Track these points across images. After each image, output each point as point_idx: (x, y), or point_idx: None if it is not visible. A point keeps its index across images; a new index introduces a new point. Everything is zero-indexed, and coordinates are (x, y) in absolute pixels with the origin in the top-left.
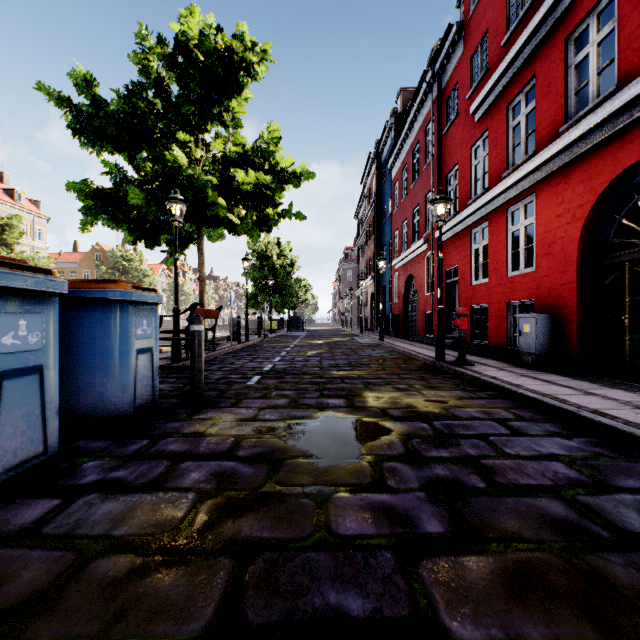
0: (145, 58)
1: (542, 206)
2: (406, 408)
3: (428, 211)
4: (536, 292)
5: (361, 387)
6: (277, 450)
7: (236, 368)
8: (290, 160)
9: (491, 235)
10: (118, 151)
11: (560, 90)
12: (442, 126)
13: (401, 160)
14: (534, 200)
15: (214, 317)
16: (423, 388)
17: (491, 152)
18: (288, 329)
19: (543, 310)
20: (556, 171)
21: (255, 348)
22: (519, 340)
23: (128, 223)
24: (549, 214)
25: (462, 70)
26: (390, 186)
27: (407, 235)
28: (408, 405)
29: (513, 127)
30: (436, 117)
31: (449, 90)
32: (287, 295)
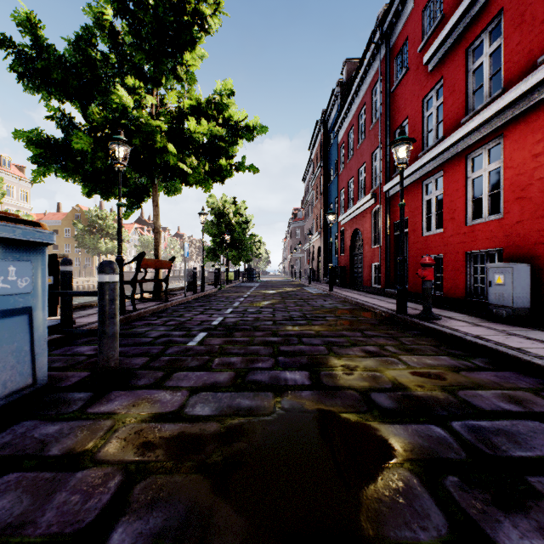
0: (100, 12)
1: (513, 147)
2: (395, 390)
3: (375, 168)
4: (505, 240)
5: (324, 350)
6: (194, 520)
7: (183, 322)
8: (243, 114)
9: (447, 184)
10: (68, 99)
11: (539, 16)
12: (390, 84)
13: (347, 123)
14: (501, 142)
15: (166, 268)
16: (399, 351)
17: (447, 100)
18: (243, 280)
19: (514, 259)
20: (533, 106)
21: (209, 298)
22: (489, 292)
23: (83, 175)
24: (523, 154)
25: (412, 25)
26: (336, 149)
27: (353, 192)
28: (395, 383)
29: (473, 70)
30: (384, 76)
31: (398, 48)
32: (242, 249)
